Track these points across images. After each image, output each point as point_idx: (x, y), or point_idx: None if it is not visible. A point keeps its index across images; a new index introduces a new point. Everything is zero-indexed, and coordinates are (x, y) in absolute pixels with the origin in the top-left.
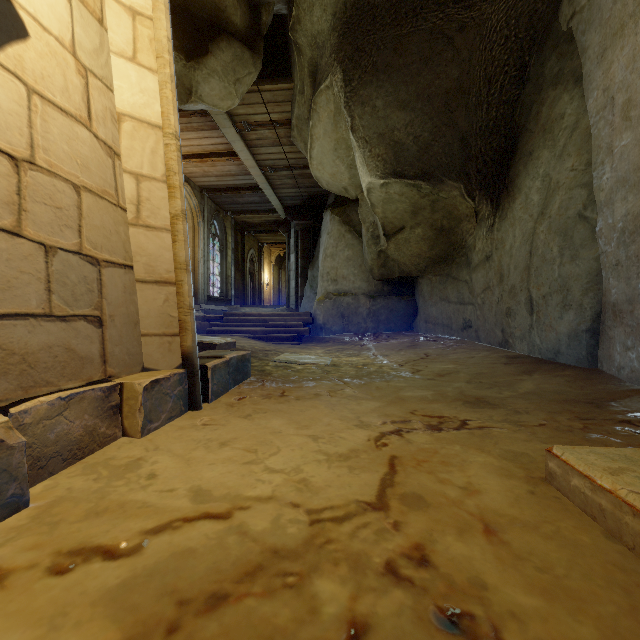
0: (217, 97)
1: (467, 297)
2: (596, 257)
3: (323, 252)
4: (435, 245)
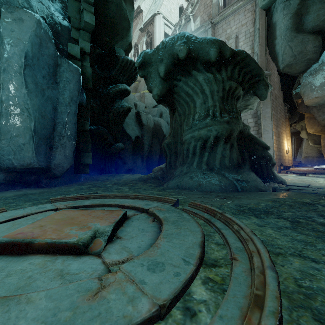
0: None
1: None
2: None
3: (303, 147)
4: None
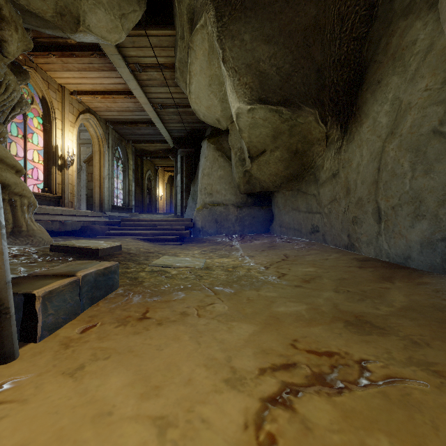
0: (105, 29)
1: (315, 207)
2: None
3: (201, 172)
4: (290, 166)
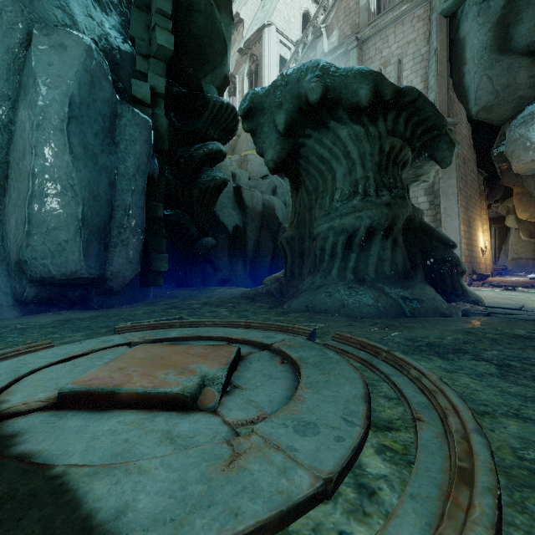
0: None
1: None
2: None
3: (511, 243)
4: None
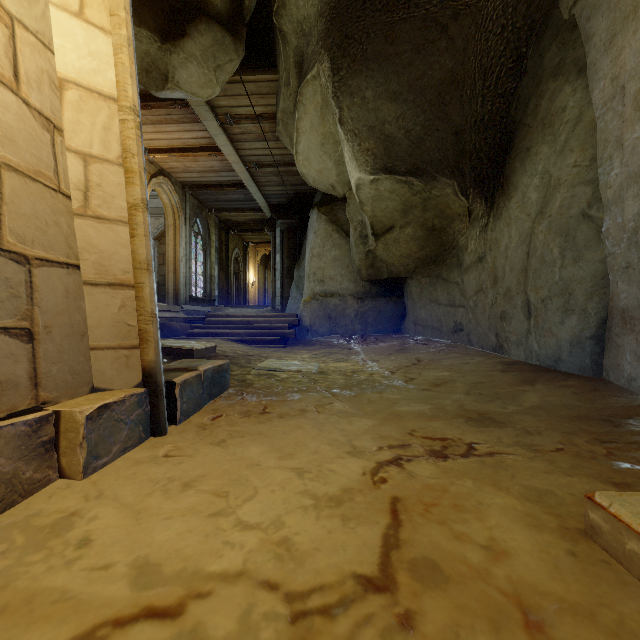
0: (196, 84)
1: (458, 299)
2: (602, 259)
3: (309, 252)
4: (425, 245)
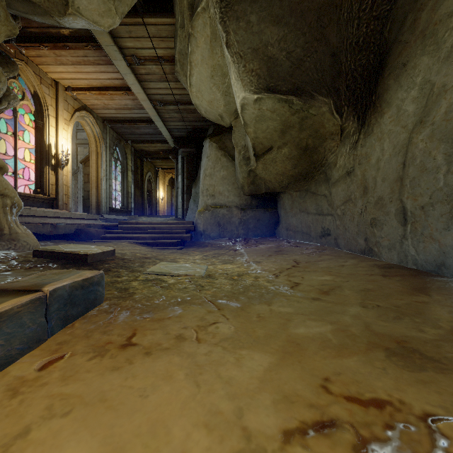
0: (96, 12)
1: (326, 209)
2: None
3: (203, 172)
4: (298, 164)
